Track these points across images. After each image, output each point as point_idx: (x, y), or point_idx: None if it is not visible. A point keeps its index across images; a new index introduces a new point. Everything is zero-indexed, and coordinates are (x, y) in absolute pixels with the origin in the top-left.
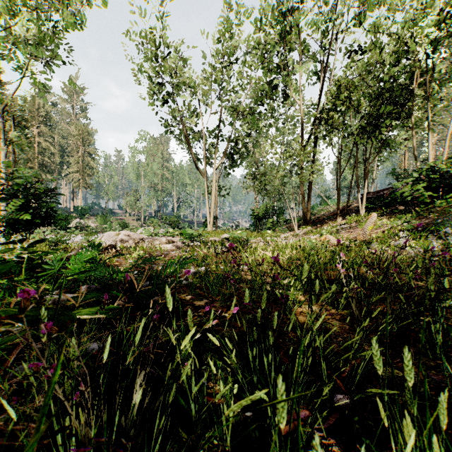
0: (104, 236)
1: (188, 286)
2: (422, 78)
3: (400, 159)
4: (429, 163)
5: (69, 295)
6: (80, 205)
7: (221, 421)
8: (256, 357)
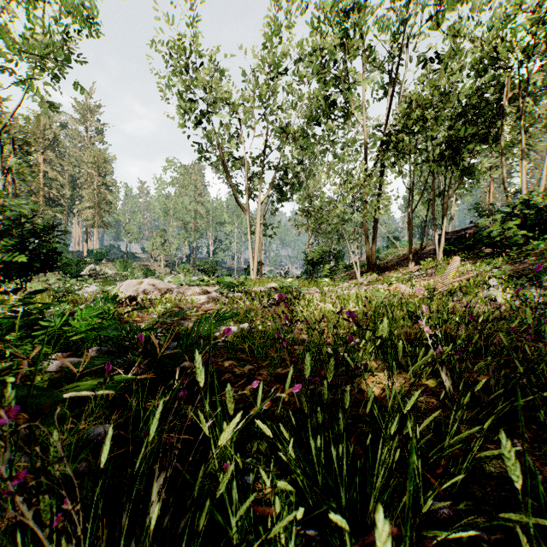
0: (123, 286)
1: (227, 348)
2: (514, 91)
3: (483, 192)
4: (522, 195)
5: (74, 360)
6: (95, 248)
7: (274, 545)
8: (320, 446)
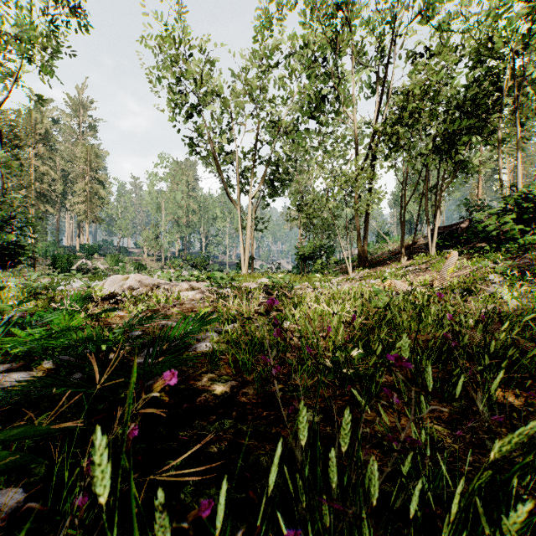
0: (108, 281)
1: (209, 355)
2: (509, 83)
3: (472, 188)
4: (520, 189)
5: (23, 374)
6: (87, 243)
7: None
8: None
